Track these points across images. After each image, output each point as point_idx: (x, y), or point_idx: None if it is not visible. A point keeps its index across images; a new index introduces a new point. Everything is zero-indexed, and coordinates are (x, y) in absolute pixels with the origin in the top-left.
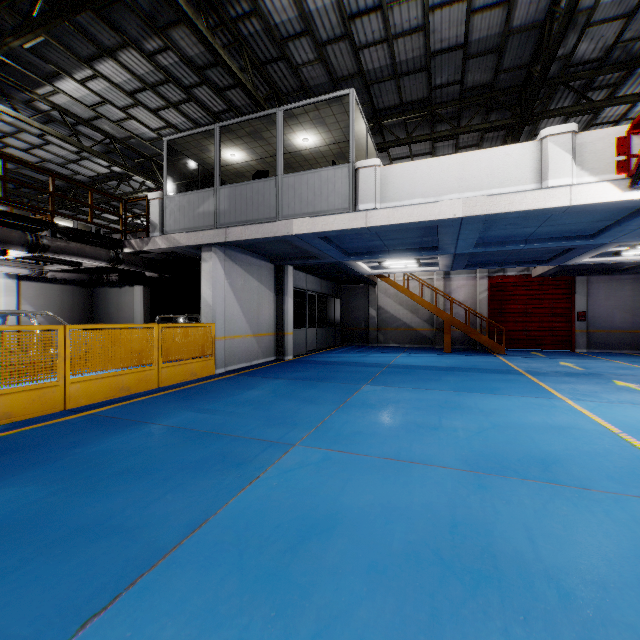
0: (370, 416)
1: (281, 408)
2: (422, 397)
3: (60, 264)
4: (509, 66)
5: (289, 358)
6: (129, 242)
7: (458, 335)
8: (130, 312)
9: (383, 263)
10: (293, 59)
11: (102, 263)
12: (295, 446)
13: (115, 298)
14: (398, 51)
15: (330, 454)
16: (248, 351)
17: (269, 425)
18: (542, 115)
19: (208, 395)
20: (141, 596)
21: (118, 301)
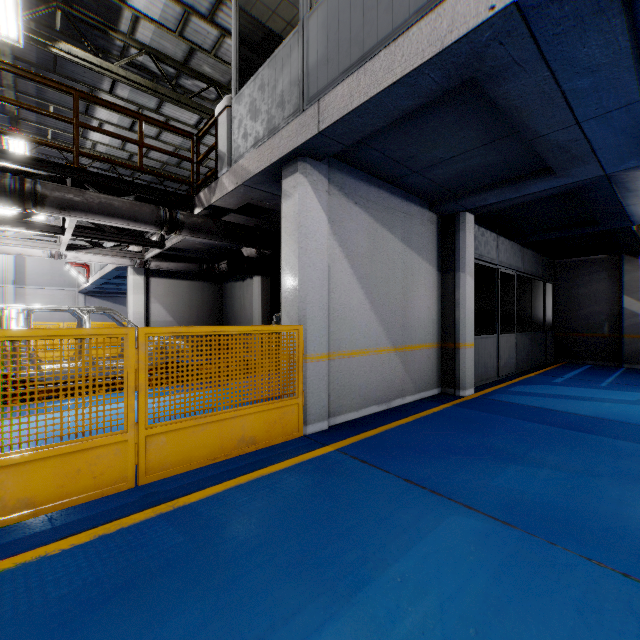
0: None
1: None
2: None
3: (136, 245)
4: None
5: (467, 393)
6: (198, 197)
7: None
8: (251, 310)
9: None
10: None
11: (148, 228)
12: None
13: (239, 294)
14: None
15: None
16: (382, 381)
17: None
18: None
19: (161, 621)
20: None
21: (241, 297)
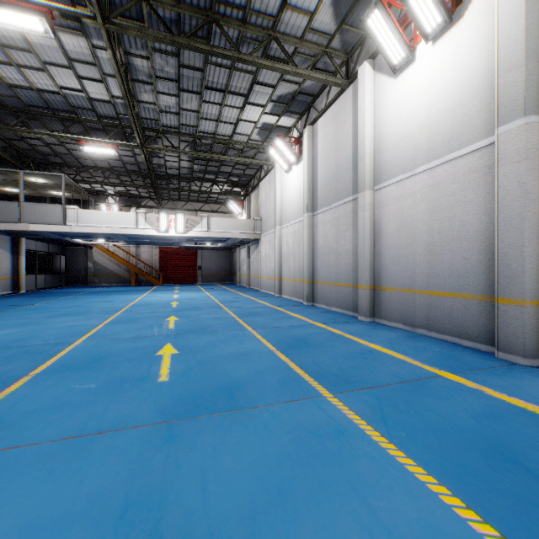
0: (67, 300)
1: (28, 301)
2: (93, 297)
3: None
4: (144, 169)
5: (24, 292)
6: None
7: (144, 278)
8: None
9: (90, 240)
10: (30, 142)
11: None
12: (37, 304)
13: None
14: (90, 154)
15: (49, 304)
16: None
17: (25, 303)
18: (161, 189)
19: None
20: (10, 312)
21: None
